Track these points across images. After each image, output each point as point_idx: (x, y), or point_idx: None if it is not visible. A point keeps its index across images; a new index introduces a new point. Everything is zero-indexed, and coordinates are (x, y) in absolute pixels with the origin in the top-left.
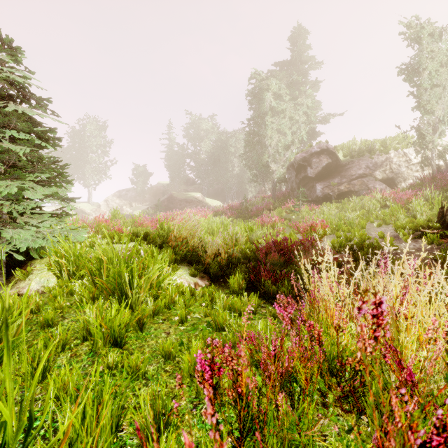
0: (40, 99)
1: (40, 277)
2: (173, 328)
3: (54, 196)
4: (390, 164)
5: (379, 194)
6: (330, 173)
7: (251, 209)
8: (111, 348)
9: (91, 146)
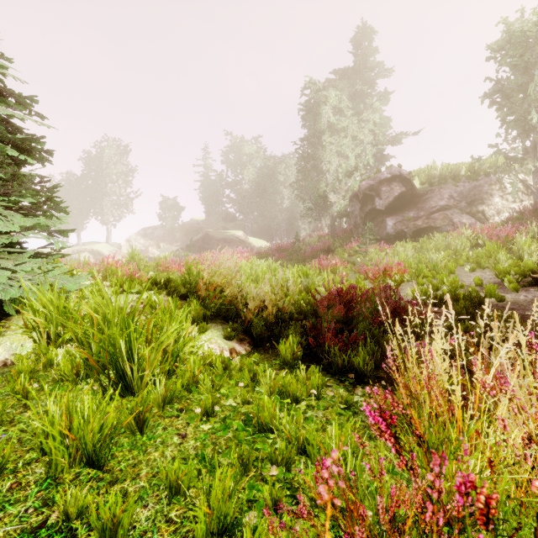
0: (19, 95)
1: (12, 341)
2: (192, 426)
3: (37, 228)
4: (480, 193)
5: (468, 230)
6: (403, 204)
7: (305, 250)
8: (84, 468)
9: (110, 175)
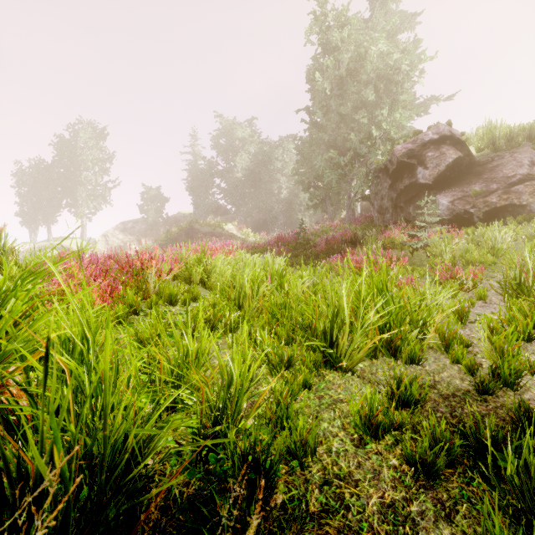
0: None
1: None
2: None
3: None
4: None
5: None
6: (458, 176)
7: (315, 243)
8: None
9: (85, 161)
